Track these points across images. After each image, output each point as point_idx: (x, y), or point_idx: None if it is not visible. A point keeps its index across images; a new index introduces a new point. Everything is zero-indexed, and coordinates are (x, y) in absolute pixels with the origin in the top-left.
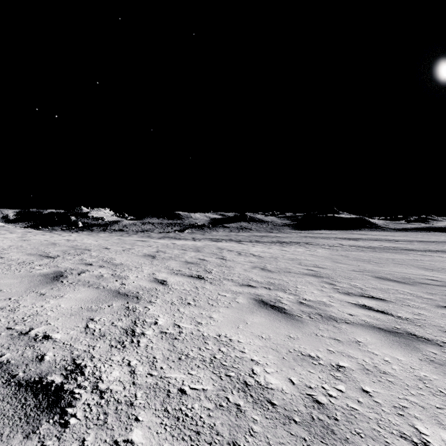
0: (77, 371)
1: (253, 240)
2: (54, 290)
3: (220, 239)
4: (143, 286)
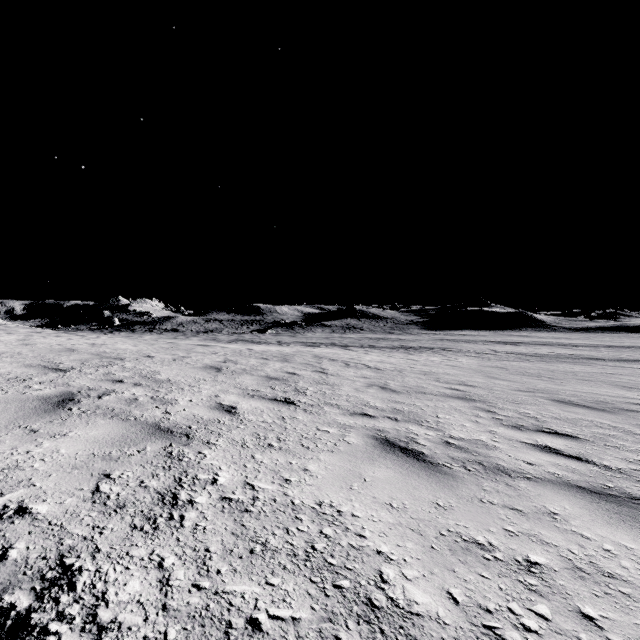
0: (63, 582)
1: (365, 345)
2: (53, 425)
3: (318, 343)
4: (198, 415)
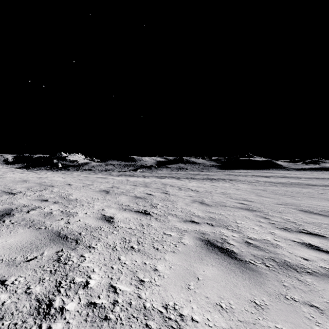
0: None
1: (189, 177)
2: None
3: (164, 176)
4: (88, 224)
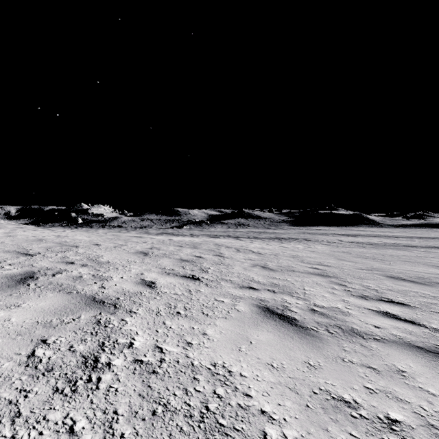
0: None
1: (251, 236)
2: (12, 297)
3: (218, 235)
4: (126, 289)
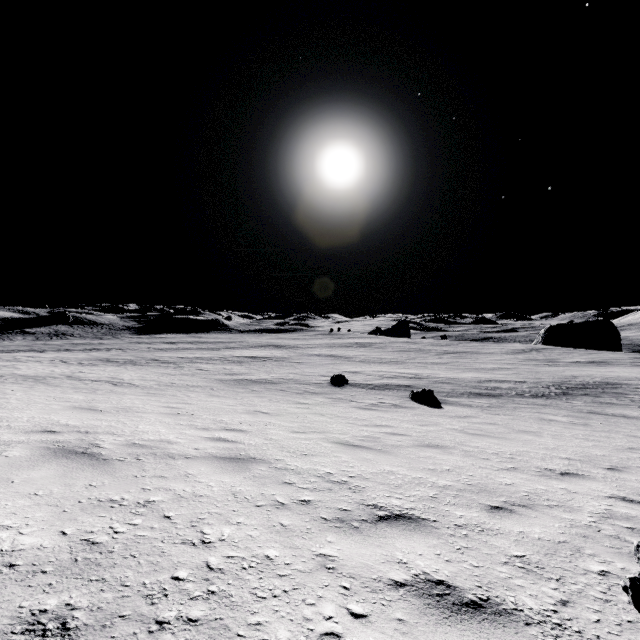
0: None
1: (62, 349)
2: None
3: (17, 350)
4: None
